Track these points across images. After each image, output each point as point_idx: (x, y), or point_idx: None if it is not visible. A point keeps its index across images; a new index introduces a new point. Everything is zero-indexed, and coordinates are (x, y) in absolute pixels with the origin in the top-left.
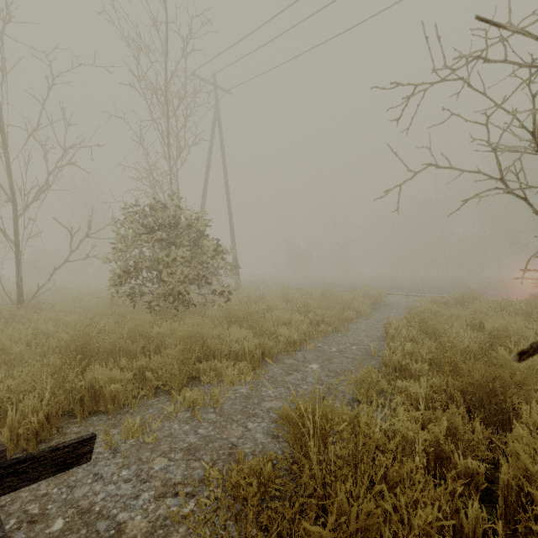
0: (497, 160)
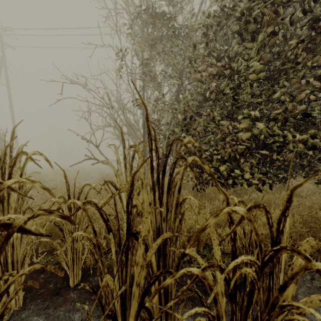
0: (114, 131)
